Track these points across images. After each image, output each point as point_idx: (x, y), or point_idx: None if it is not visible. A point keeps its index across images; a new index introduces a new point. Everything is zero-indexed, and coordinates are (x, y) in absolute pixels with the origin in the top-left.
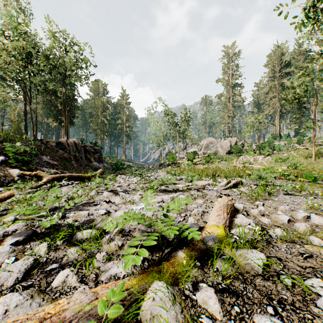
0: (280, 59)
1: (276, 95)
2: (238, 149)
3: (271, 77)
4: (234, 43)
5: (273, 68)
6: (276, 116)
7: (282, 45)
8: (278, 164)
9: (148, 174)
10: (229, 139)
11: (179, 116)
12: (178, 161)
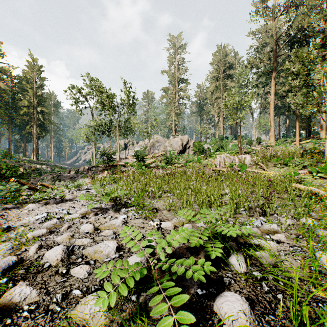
0: (224, 60)
1: (220, 95)
2: (201, 146)
3: (216, 77)
4: (180, 34)
5: (218, 68)
6: (220, 117)
7: (224, 47)
8: (292, 168)
9: (28, 208)
10: (180, 137)
11: (120, 100)
12: (120, 163)
